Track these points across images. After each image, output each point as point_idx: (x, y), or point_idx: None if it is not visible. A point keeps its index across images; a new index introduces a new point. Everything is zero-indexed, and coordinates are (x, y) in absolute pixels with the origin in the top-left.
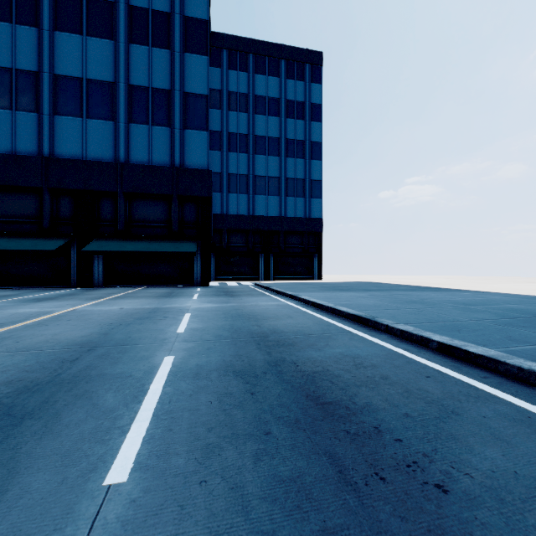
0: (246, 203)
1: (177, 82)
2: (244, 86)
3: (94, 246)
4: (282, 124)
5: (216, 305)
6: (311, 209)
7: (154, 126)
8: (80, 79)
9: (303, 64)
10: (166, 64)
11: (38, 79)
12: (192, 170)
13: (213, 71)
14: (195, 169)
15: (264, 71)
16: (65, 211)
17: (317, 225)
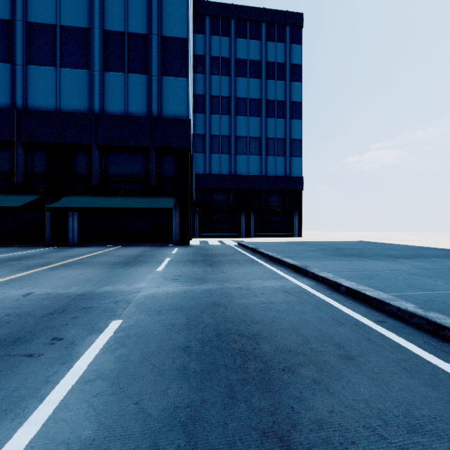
0: (228, 163)
1: (154, 26)
2: (225, 51)
3: (63, 202)
4: (263, 85)
5: (183, 287)
6: (291, 168)
7: (130, 74)
8: (54, 26)
9: (283, 26)
10: (142, 7)
11: (11, 28)
12: (170, 120)
13: (196, 38)
14: (173, 119)
15: (245, 35)
16: (40, 166)
17: (298, 183)
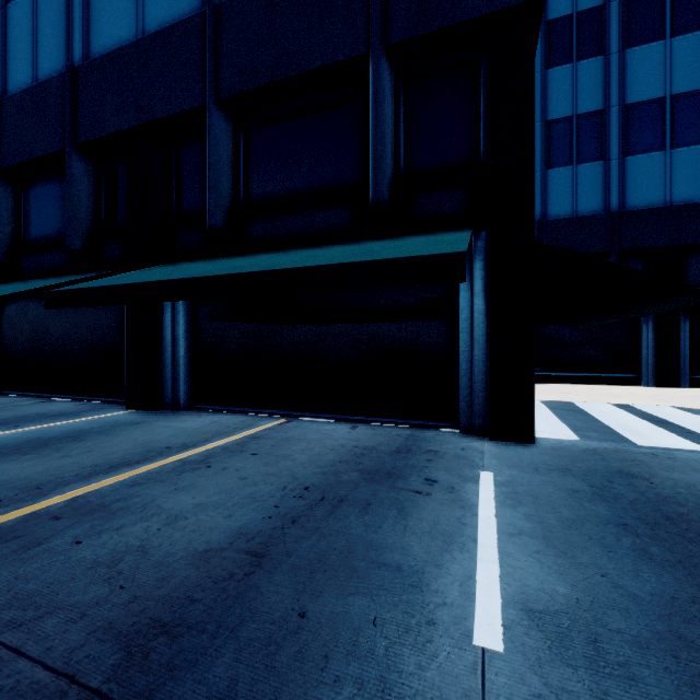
0: (598, 185)
1: None
2: None
3: (105, 279)
4: None
5: None
6: None
7: None
8: None
9: None
10: None
11: None
12: None
13: None
14: None
15: None
16: (119, 204)
17: None
